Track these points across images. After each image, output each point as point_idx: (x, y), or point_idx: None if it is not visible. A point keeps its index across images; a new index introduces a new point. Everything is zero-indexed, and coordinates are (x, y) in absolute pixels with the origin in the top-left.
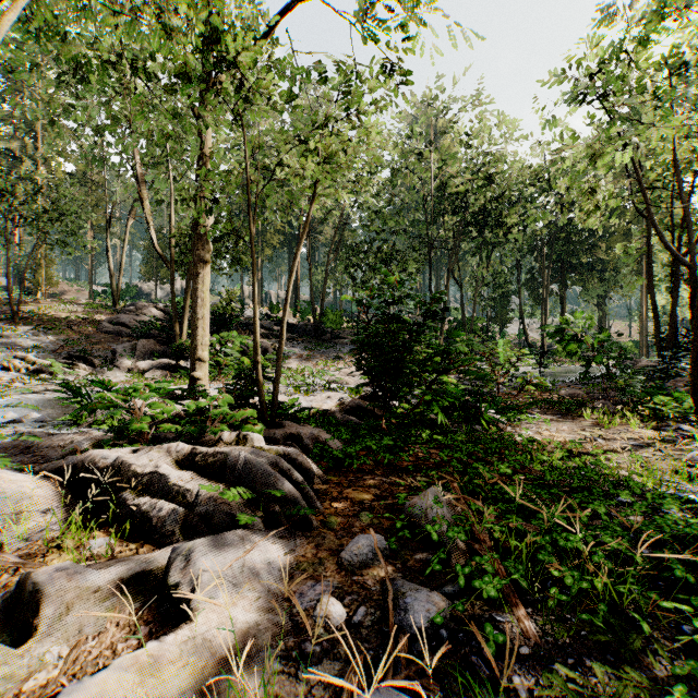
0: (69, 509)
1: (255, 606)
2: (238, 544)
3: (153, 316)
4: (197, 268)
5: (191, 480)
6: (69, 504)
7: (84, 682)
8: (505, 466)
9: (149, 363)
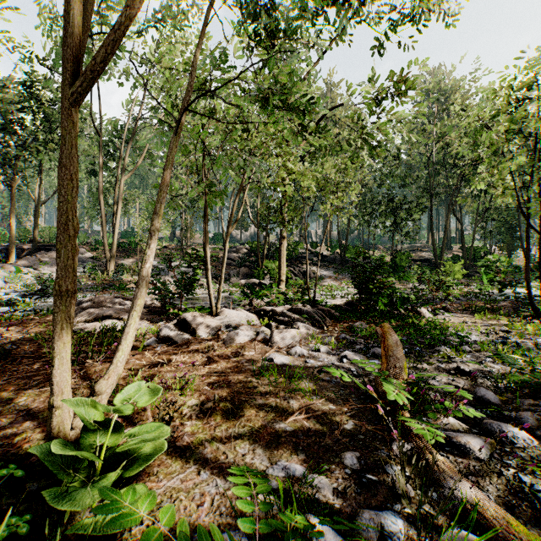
0: (260, 321)
1: (310, 332)
2: (306, 325)
3: (245, 254)
4: (281, 241)
5: (292, 314)
6: (260, 320)
7: (287, 329)
8: (394, 321)
9: (246, 281)
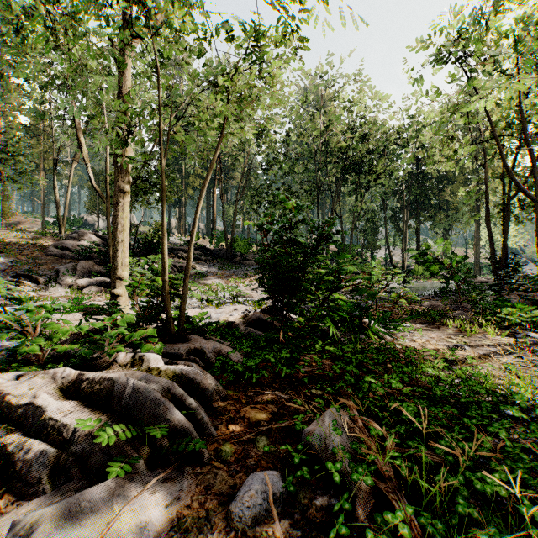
0: None
1: None
2: (103, 506)
3: (92, 242)
4: (118, 198)
5: (71, 412)
6: None
7: None
8: (396, 380)
9: (88, 281)
